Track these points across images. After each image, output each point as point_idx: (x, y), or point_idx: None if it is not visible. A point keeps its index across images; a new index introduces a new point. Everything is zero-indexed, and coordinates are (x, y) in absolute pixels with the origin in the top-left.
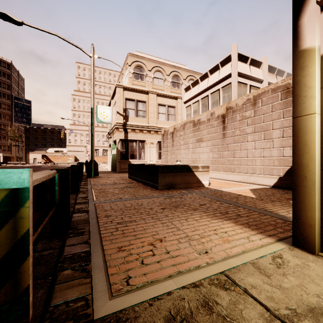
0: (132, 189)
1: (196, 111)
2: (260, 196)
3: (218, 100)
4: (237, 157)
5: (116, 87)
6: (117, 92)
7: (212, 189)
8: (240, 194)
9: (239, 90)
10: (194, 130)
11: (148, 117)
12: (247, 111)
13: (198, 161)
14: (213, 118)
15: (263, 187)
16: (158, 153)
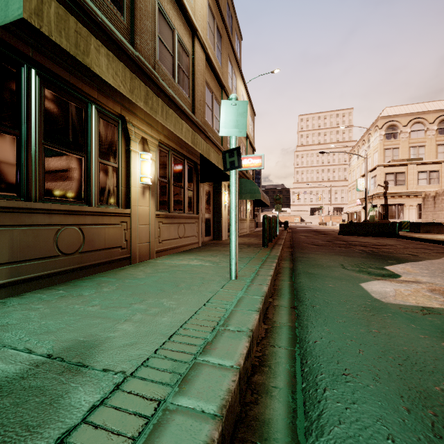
0: (404, 233)
1: None
2: None
3: None
4: None
5: (377, 166)
6: (378, 170)
7: None
8: None
9: None
10: None
11: (407, 184)
12: None
13: None
14: None
15: None
16: (418, 213)
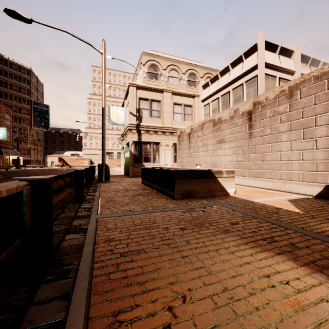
0: (145, 198)
1: (215, 110)
2: (307, 210)
3: (241, 96)
4: (267, 160)
5: (129, 86)
6: (130, 91)
7: (240, 199)
8: (279, 206)
9: (266, 83)
10: (213, 130)
11: (163, 117)
12: (280, 106)
13: (219, 164)
14: (237, 115)
15: (304, 198)
16: (174, 155)
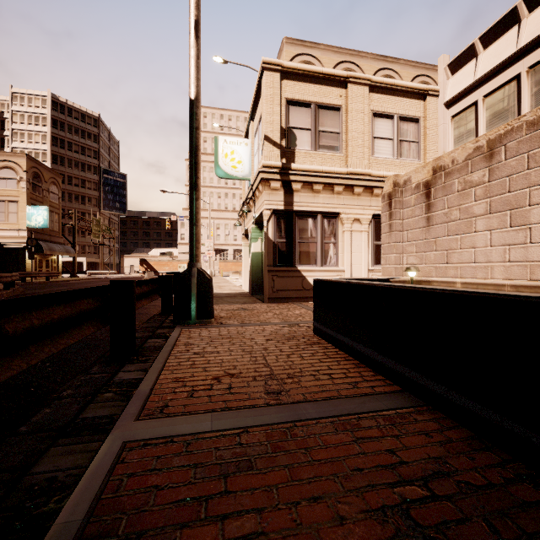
0: None
1: (504, 115)
2: None
3: None
4: None
5: (262, 70)
6: (265, 84)
7: None
8: None
9: None
10: None
11: (347, 149)
12: None
13: None
14: None
15: None
16: (373, 247)
